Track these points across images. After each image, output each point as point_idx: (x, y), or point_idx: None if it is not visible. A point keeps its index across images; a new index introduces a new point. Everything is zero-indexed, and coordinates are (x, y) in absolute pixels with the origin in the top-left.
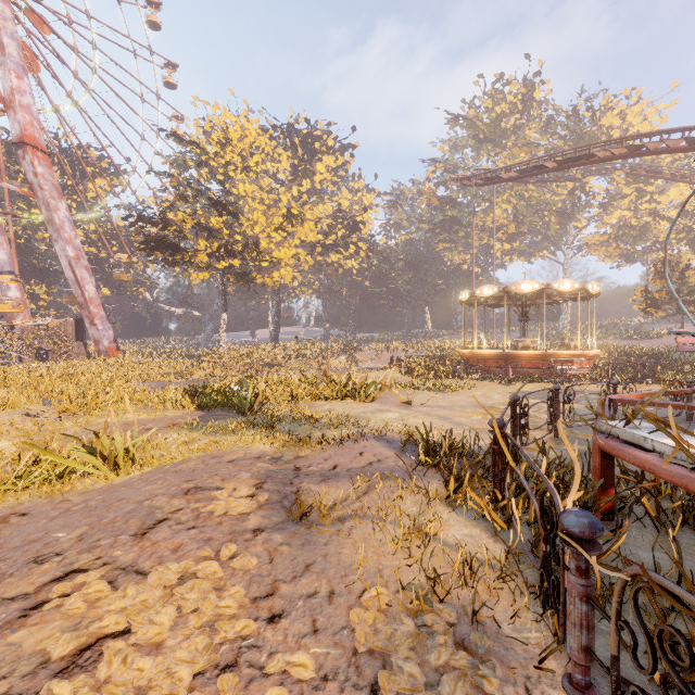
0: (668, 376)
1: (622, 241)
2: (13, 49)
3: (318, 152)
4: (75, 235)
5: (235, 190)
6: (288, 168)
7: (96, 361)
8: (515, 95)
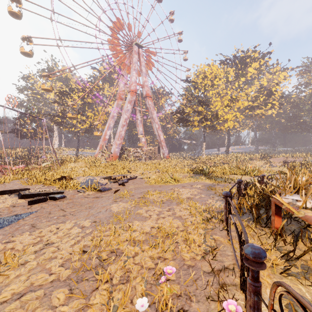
0: None
1: None
2: (144, 70)
3: (249, 63)
4: (158, 120)
5: (208, 94)
6: (233, 75)
7: (163, 160)
8: None
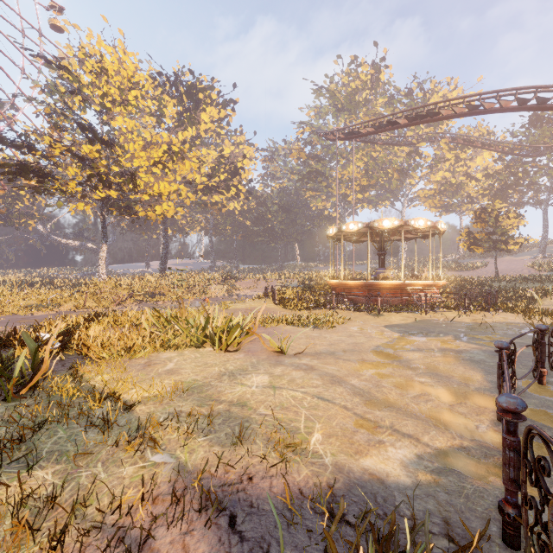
0: (510, 304)
1: (443, 195)
2: None
3: (202, 103)
4: None
5: (113, 123)
6: (174, 115)
7: None
8: (366, 74)
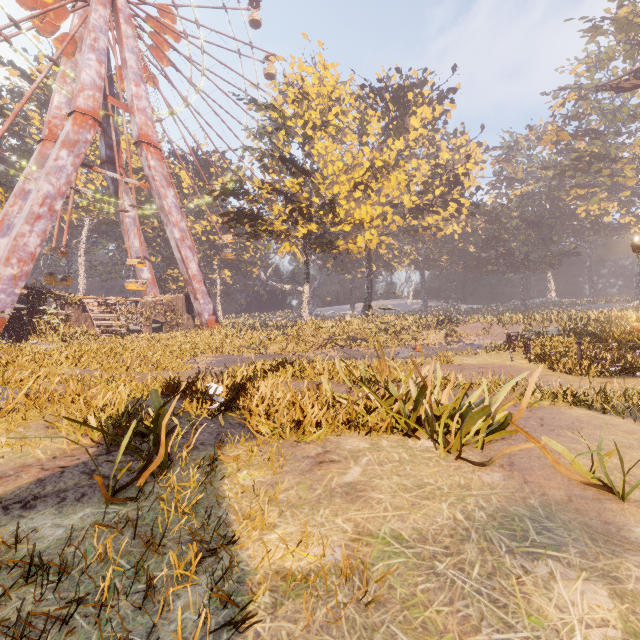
0: None
1: None
2: (133, 62)
3: (412, 104)
4: (181, 218)
5: (314, 151)
6: (379, 131)
7: (200, 332)
8: None
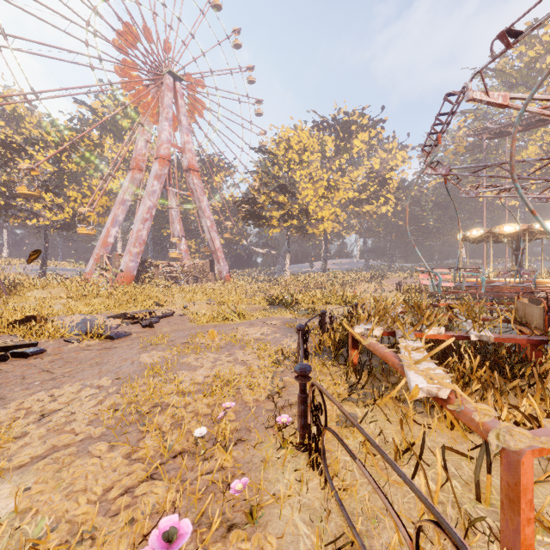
0: None
1: None
2: (185, 121)
3: (354, 132)
4: (210, 213)
5: (294, 175)
6: (332, 148)
7: (220, 283)
8: None
